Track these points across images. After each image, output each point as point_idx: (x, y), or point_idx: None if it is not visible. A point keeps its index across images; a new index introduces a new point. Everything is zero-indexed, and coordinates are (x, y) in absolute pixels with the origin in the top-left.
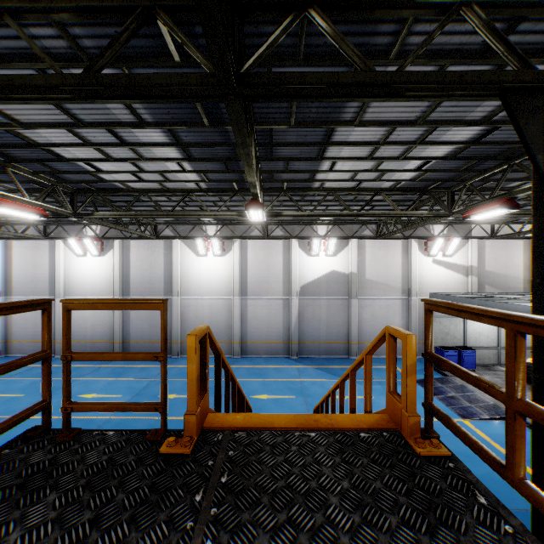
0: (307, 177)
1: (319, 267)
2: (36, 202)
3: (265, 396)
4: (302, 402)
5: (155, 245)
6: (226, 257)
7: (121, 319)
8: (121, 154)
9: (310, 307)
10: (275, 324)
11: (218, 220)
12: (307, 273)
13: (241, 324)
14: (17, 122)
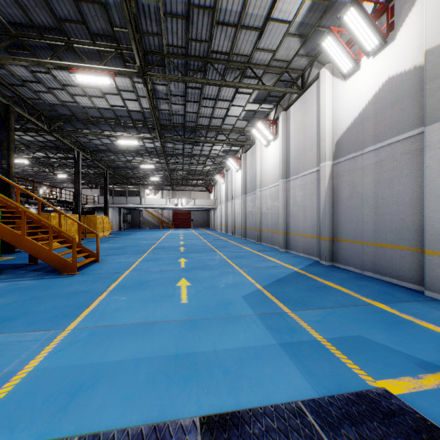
0: (97, 7)
1: (360, 90)
2: (135, 136)
3: (183, 260)
4: (168, 269)
5: (253, 150)
6: (278, 138)
7: (244, 211)
8: (96, 92)
9: (348, 175)
10: (310, 210)
11: (262, 102)
12: (343, 114)
13: (286, 212)
14: (74, 103)
